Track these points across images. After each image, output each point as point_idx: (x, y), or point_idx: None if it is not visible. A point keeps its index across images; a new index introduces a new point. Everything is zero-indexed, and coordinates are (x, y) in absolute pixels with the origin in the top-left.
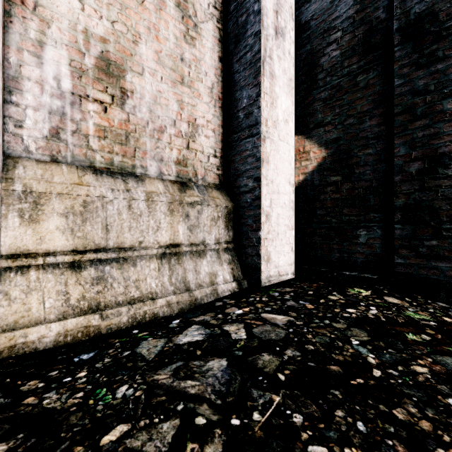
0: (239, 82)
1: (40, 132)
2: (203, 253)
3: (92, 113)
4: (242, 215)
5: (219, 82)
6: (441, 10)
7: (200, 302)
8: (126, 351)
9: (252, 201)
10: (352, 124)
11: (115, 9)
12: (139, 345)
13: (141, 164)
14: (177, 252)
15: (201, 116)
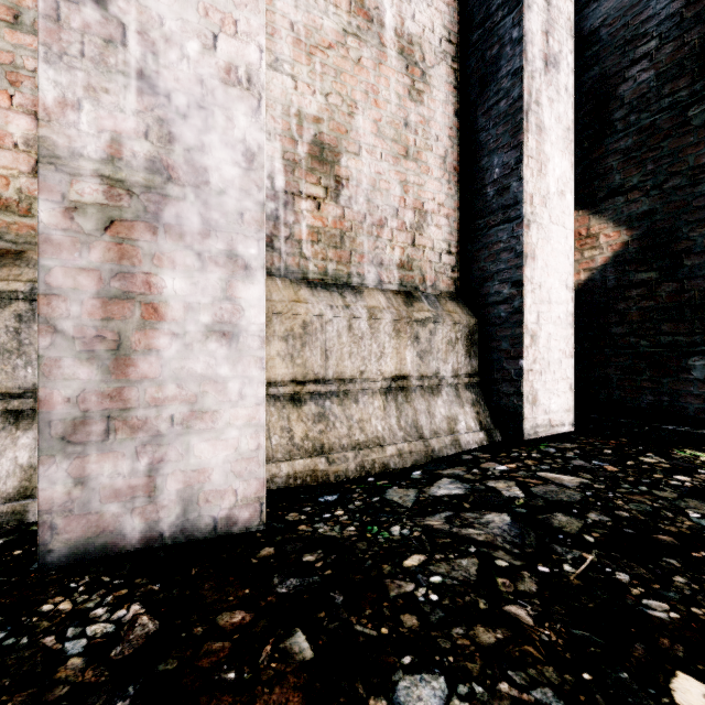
0: (487, 144)
1: None
2: (437, 390)
3: (305, 213)
4: (492, 335)
5: (455, 147)
6: None
7: (438, 455)
8: (374, 498)
9: (508, 316)
10: (677, 187)
11: (329, 78)
12: (385, 494)
13: (358, 272)
14: (405, 387)
15: (431, 198)
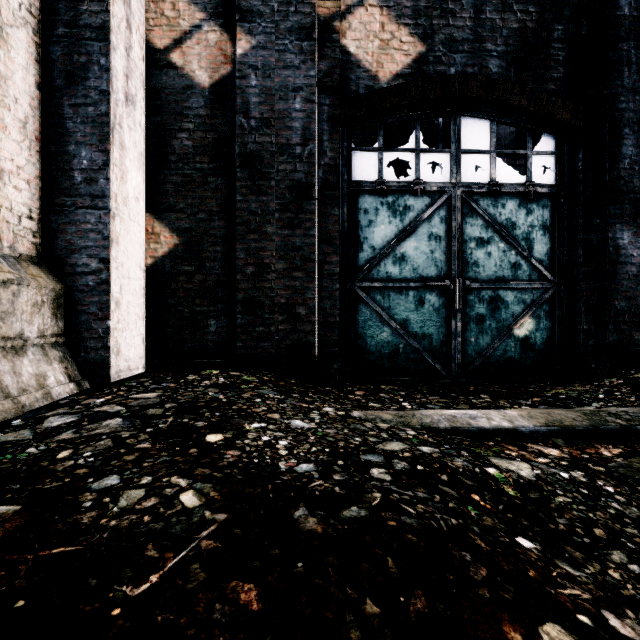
0: (75, 134)
1: None
2: (22, 350)
3: None
4: (80, 300)
5: (37, 118)
6: (265, 157)
7: (30, 409)
8: None
9: (97, 285)
10: (203, 219)
11: None
12: None
13: None
14: None
15: (9, 157)
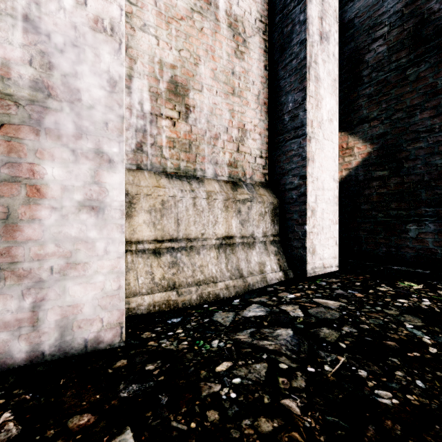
0: (285, 87)
1: (130, 146)
2: (253, 245)
3: (164, 128)
4: (287, 210)
5: (265, 89)
6: None
7: (252, 288)
8: (205, 319)
9: (298, 197)
10: (400, 118)
11: (181, 39)
12: (213, 316)
13: (201, 168)
14: (231, 243)
15: (249, 121)
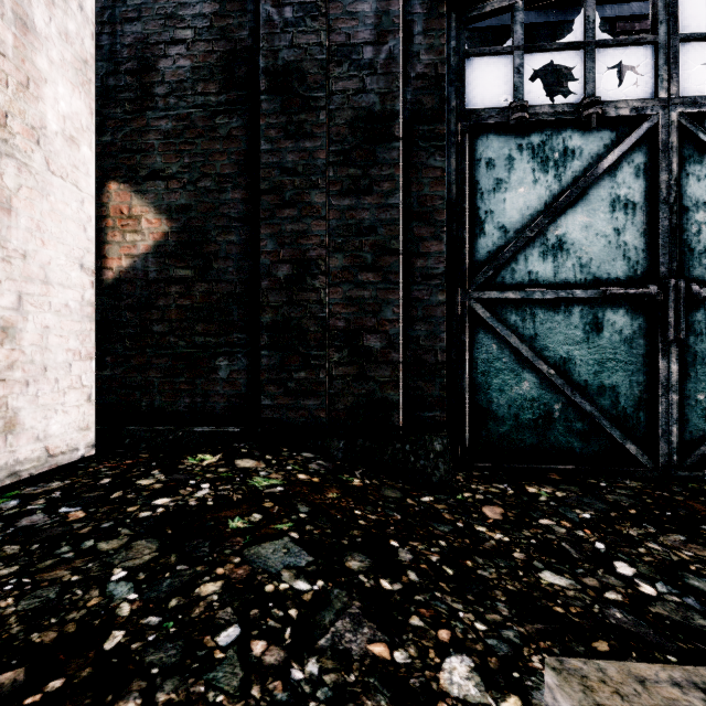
0: None
1: None
2: None
3: None
4: None
5: None
6: (309, 71)
7: None
8: None
9: None
10: (209, 189)
11: None
12: None
13: None
14: None
15: None
